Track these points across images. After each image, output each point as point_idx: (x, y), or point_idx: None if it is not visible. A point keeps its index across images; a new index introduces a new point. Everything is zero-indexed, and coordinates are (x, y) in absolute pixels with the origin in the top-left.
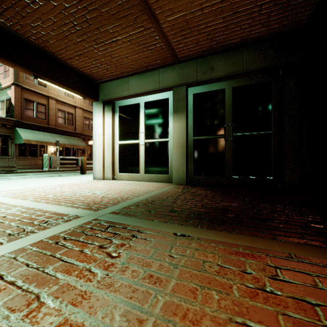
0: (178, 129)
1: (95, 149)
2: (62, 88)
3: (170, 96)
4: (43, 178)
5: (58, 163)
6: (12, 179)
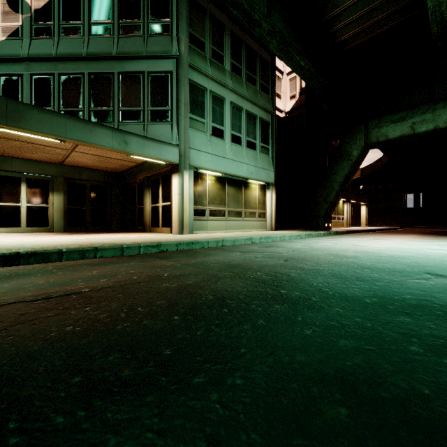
0: (58, 201)
1: None
2: None
3: (50, 179)
4: None
5: None
6: None
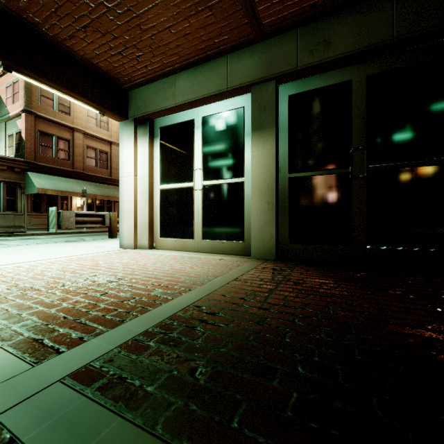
0: (261, 160)
1: (123, 199)
2: (60, 92)
3: (246, 102)
4: (45, 245)
5: (72, 221)
6: (6, 245)
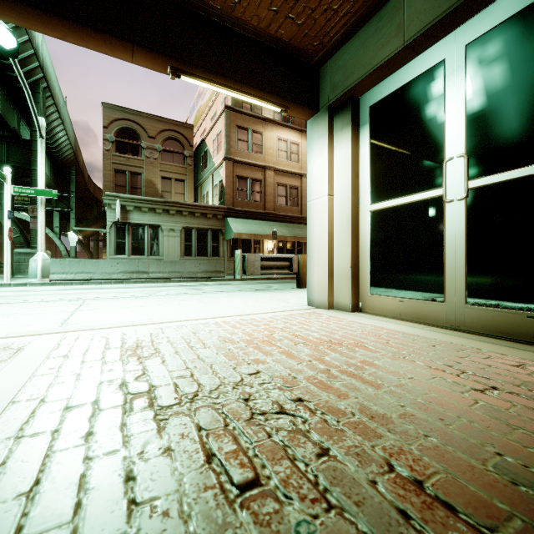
0: None
1: (312, 233)
2: (232, 90)
3: None
4: (229, 294)
5: (257, 266)
6: (203, 290)
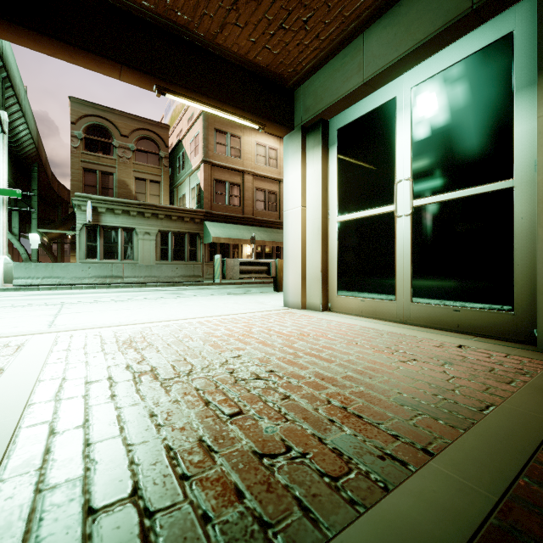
0: None
1: (287, 240)
2: (214, 109)
3: (519, 20)
4: (209, 297)
5: (236, 270)
6: (182, 295)
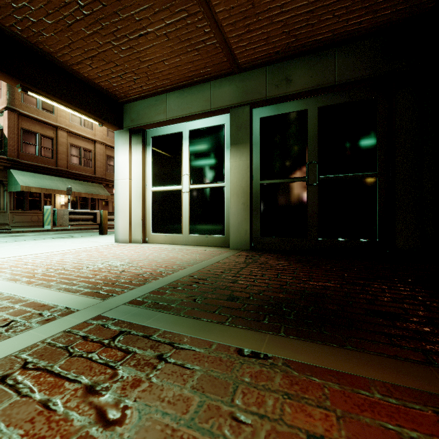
0: (238, 169)
1: (118, 199)
2: (66, 107)
3: (226, 121)
4: (43, 241)
5: (66, 218)
6: None
